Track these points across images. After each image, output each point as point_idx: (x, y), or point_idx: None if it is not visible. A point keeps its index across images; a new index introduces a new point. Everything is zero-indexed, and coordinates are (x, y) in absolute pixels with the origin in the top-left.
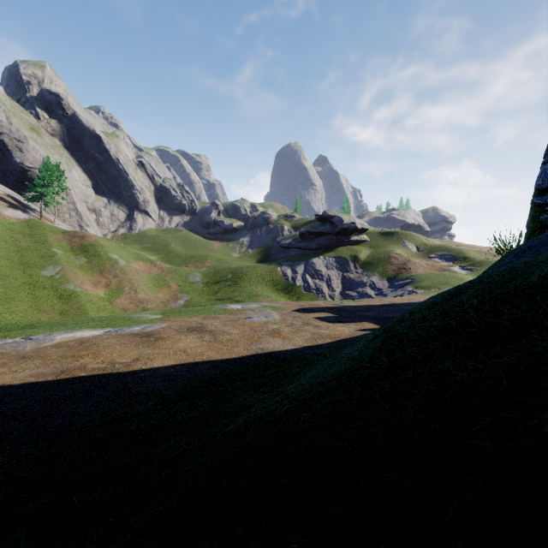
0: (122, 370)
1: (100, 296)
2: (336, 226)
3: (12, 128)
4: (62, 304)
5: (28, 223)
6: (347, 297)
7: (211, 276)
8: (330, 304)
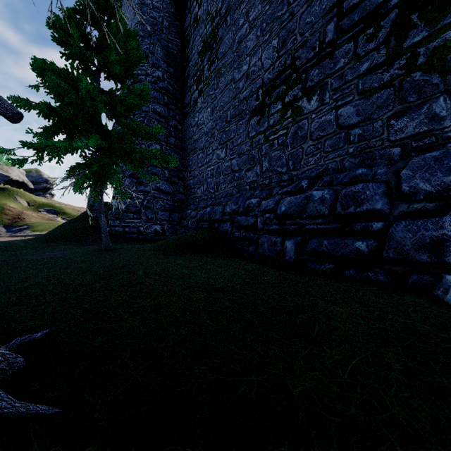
0: None
1: None
2: None
3: None
4: None
5: None
6: None
7: None
8: None
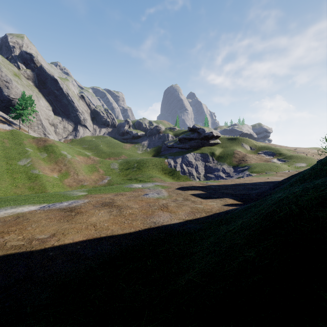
0: (36, 248)
1: (55, 177)
2: (201, 134)
3: (2, 74)
4: (30, 182)
5: (11, 132)
6: (208, 178)
7: (124, 165)
8: (200, 184)
